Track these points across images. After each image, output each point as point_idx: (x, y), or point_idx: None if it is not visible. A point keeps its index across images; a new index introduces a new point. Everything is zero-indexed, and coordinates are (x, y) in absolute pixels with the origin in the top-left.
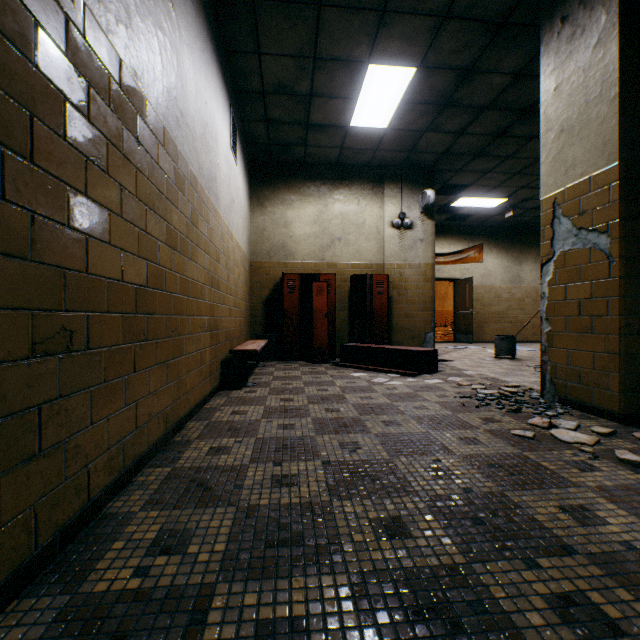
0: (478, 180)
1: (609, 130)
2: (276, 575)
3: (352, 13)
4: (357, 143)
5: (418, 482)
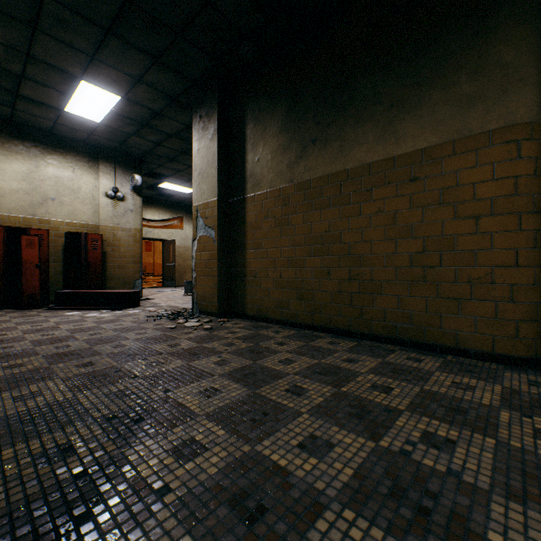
0: (175, 174)
1: (215, 182)
2: (19, 388)
3: (66, 46)
4: (73, 124)
5: (106, 351)
